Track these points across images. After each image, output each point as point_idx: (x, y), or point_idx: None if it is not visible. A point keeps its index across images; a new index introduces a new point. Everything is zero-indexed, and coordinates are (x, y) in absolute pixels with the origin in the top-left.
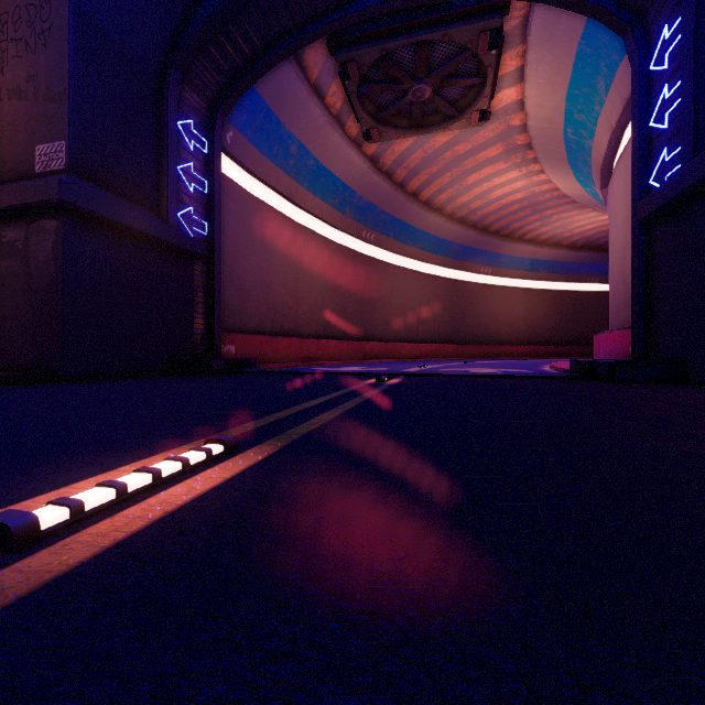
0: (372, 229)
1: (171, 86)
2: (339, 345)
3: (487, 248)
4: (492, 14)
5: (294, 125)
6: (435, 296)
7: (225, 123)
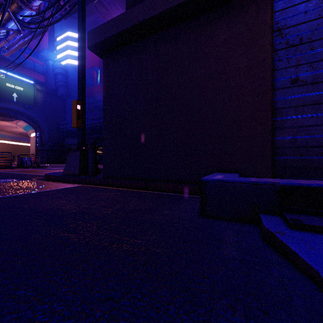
0: None
1: None
2: None
3: None
4: (18, 119)
5: None
6: None
7: None
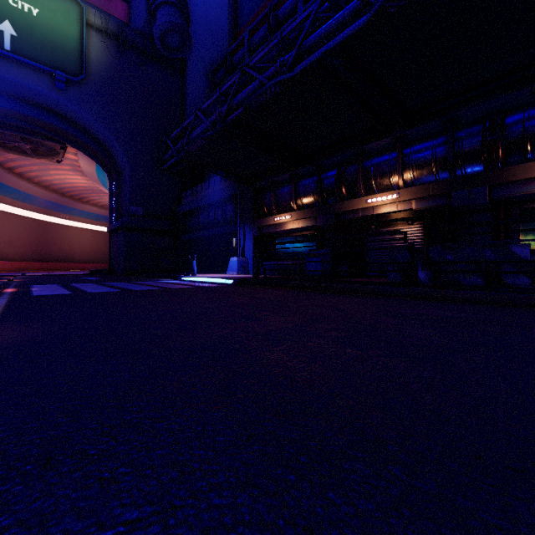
0: None
1: None
2: None
3: (65, 204)
4: (62, 143)
5: None
6: (24, 230)
7: None
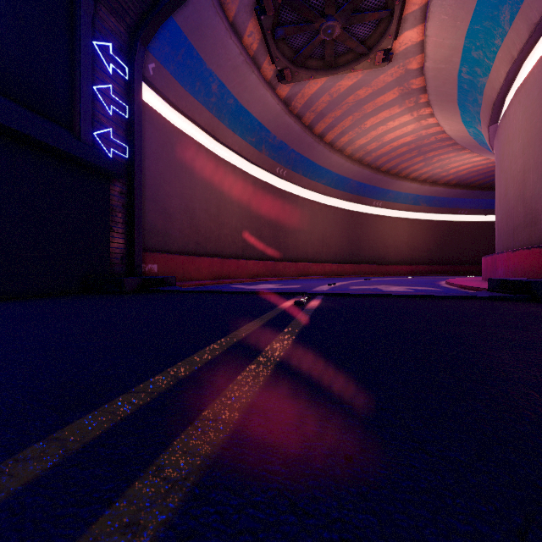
0: (285, 166)
1: (84, 1)
2: (256, 264)
3: (379, 185)
4: None
5: (214, 62)
6: (336, 224)
7: (147, 54)
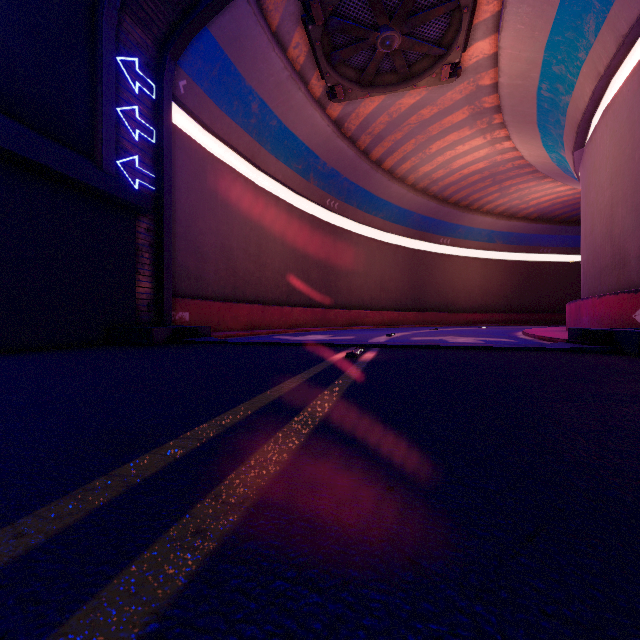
0: (336, 197)
1: (106, 11)
2: (303, 312)
3: (446, 219)
4: None
5: (255, 78)
6: (397, 265)
7: (177, 70)
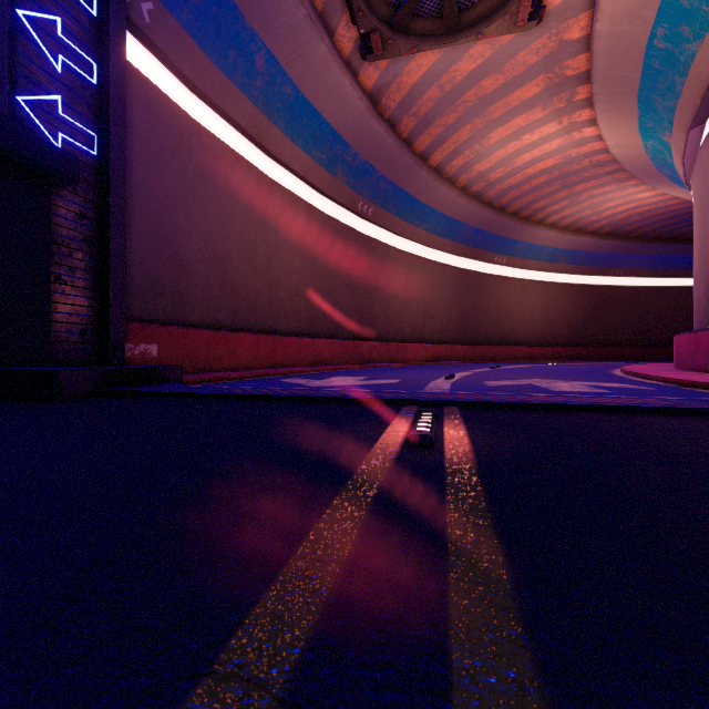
0: (370, 201)
1: None
2: (328, 345)
3: (503, 233)
4: None
5: (258, 16)
6: (443, 289)
7: None
